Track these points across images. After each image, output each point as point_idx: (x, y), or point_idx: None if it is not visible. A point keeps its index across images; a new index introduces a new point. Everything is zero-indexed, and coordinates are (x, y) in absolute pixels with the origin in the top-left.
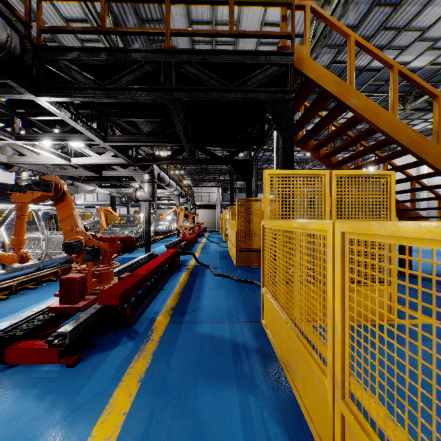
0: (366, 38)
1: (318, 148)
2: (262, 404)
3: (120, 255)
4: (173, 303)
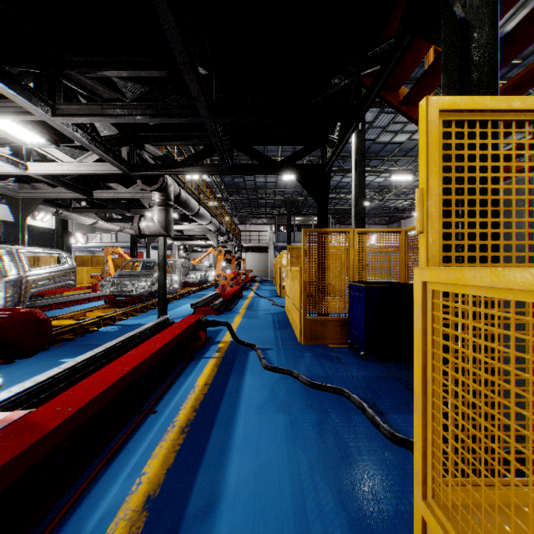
0: None
1: None
2: None
3: (121, 321)
4: (158, 472)
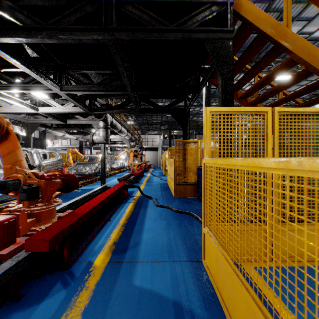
0: (280, 11)
1: (246, 96)
2: None
3: (81, 187)
4: (116, 236)
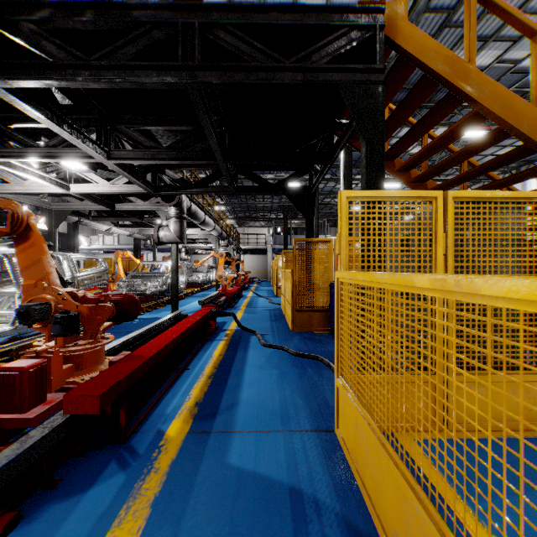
0: None
1: (409, 167)
2: None
3: (139, 315)
4: (200, 394)
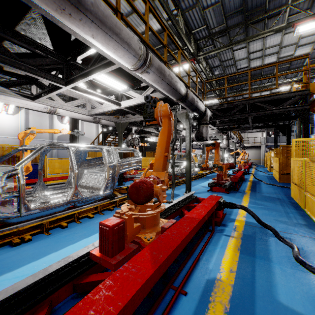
0: None
1: None
2: (286, 204)
3: (209, 174)
4: (249, 188)
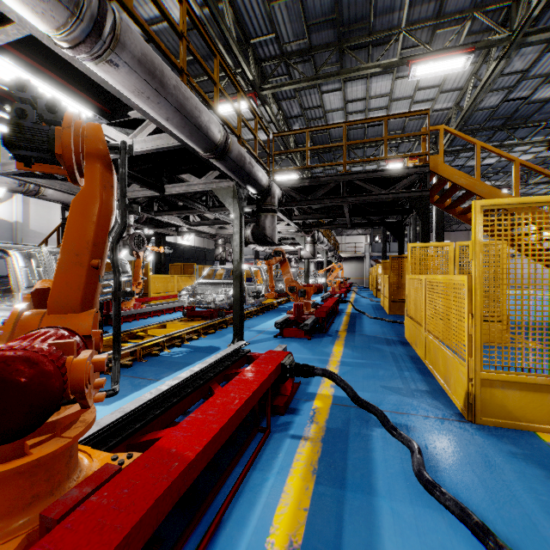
0: (543, 75)
1: (464, 213)
2: (400, 352)
3: (284, 304)
4: (345, 328)
